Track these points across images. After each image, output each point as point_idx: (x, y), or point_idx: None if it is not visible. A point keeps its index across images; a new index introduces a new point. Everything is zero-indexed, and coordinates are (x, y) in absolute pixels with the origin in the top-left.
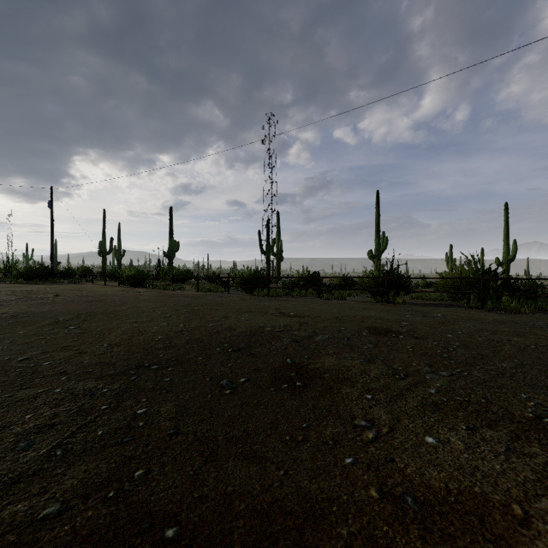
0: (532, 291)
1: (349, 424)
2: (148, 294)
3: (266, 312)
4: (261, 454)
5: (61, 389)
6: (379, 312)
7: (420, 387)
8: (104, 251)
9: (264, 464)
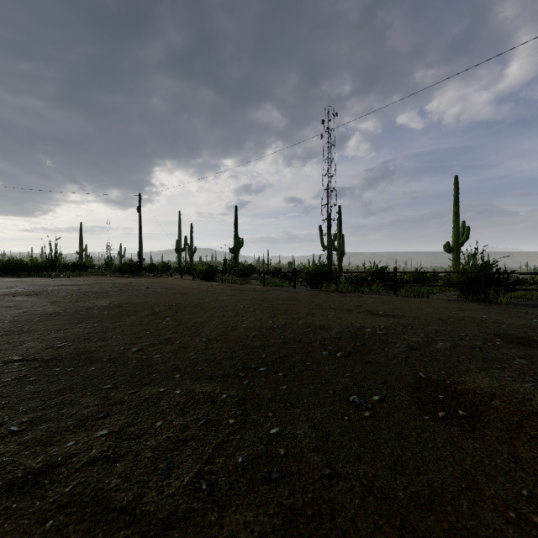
0: None
1: None
2: (221, 287)
3: (350, 310)
4: None
5: (180, 390)
6: (490, 314)
7: None
8: (180, 248)
9: None
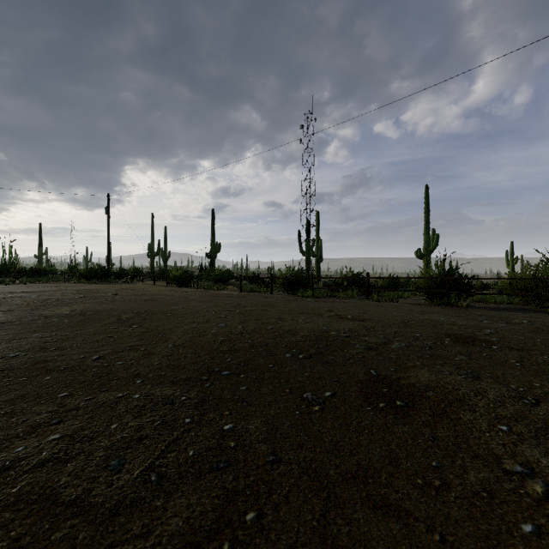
0: None
1: (496, 467)
2: (195, 293)
3: (321, 315)
4: (395, 503)
5: (139, 394)
6: (448, 316)
7: None
8: (153, 253)
9: (405, 520)
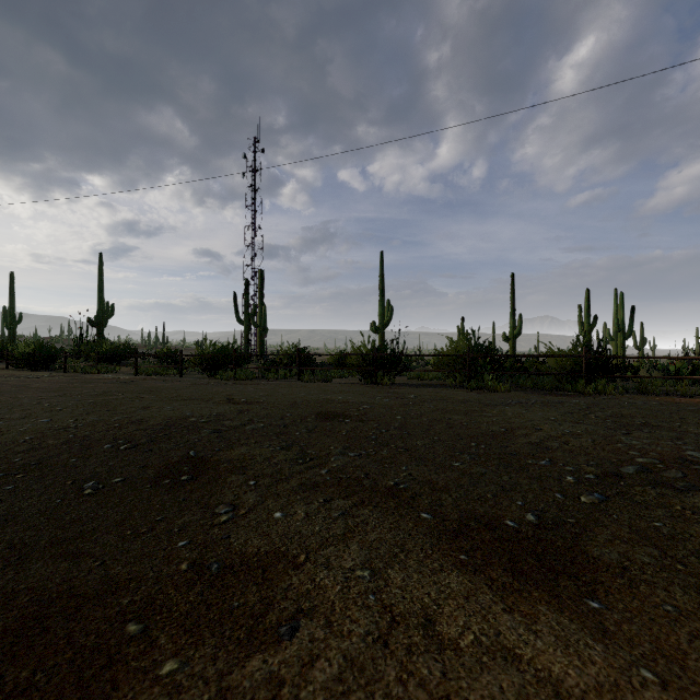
0: (524, 368)
1: (211, 511)
2: (51, 379)
3: (210, 400)
4: (85, 550)
5: None
6: (352, 394)
7: (315, 469)
8: None
9: (81, 559)
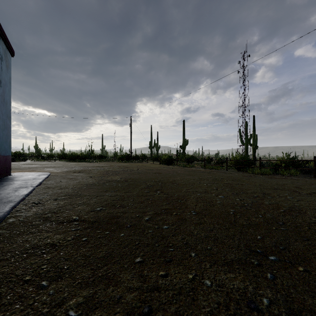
0: None
1: None
2: (179, 169)
3: (296, 191)
4: None
5: (208, 280)
6: None
7: None
8: (151, 146)
9: None
